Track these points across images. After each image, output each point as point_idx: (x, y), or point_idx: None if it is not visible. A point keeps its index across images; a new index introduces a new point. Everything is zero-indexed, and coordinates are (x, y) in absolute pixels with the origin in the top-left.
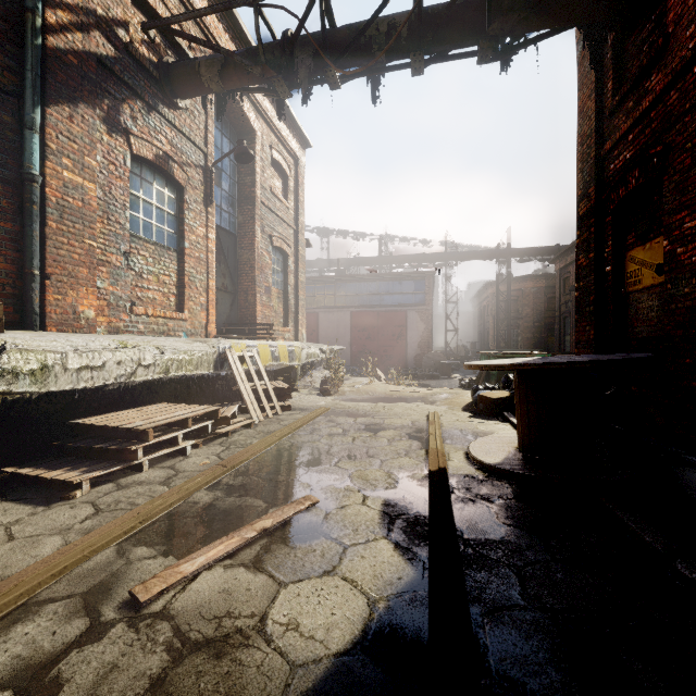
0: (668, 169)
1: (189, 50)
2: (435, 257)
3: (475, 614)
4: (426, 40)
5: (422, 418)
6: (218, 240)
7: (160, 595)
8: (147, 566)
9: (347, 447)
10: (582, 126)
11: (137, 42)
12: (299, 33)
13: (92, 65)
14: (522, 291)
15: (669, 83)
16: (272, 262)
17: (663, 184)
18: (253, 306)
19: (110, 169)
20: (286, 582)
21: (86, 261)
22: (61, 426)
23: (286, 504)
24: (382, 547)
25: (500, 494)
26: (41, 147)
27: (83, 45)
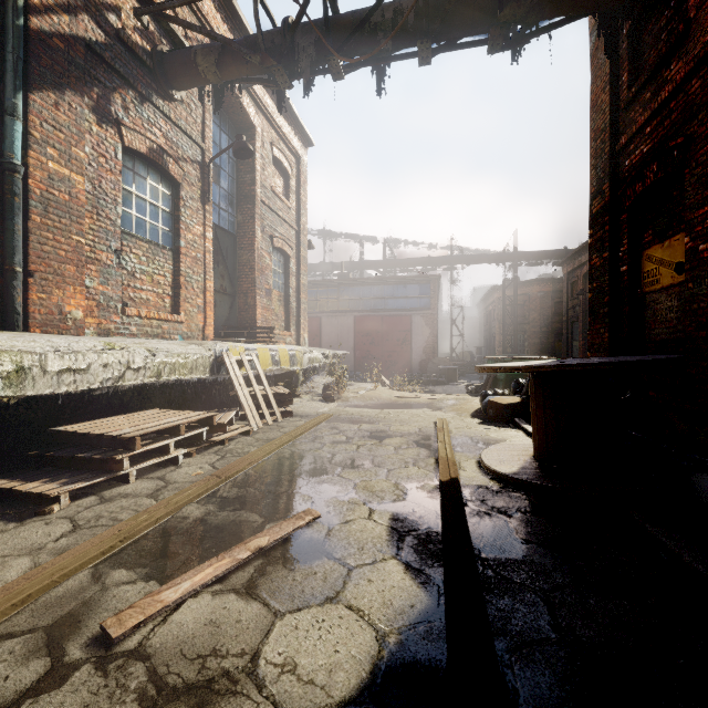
0: (689, 161)
1: (185, 40)
2: (440, 260)
3: (501, 651)
4: (434, 27)
5: (430, 424)
6: (216, 240)
7: (136, 629)
8: (124, 592)
9: (351, 456)
10: (595, 121)
11: (129, 29)
12: (300, 19)
13: (80, 50)
14: (529, 296)
15: (691, 70)
16: (273, 264)
17: (684, 177)
18: (253, 308)
19: (100, 161)
20: (282, 611)
21: (73, 258)
22: (42, 434)
23: (285, 518)
24: (391, 569)
25: (518, 506)
26: (24, 135)
27: (70, 28)
